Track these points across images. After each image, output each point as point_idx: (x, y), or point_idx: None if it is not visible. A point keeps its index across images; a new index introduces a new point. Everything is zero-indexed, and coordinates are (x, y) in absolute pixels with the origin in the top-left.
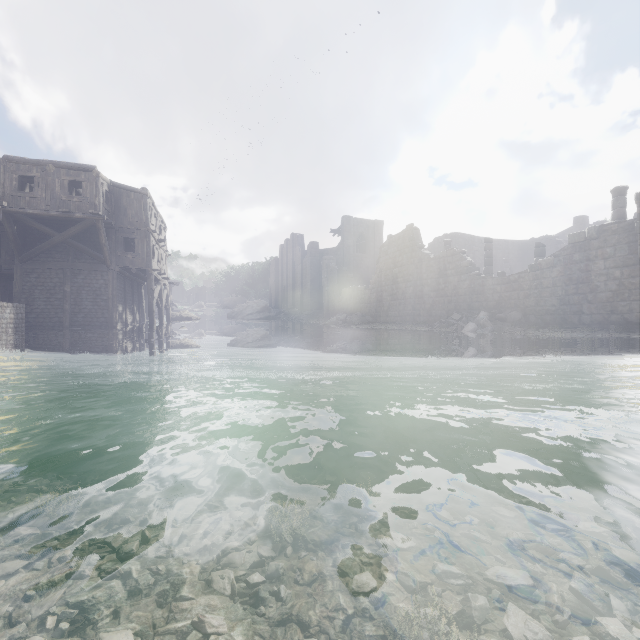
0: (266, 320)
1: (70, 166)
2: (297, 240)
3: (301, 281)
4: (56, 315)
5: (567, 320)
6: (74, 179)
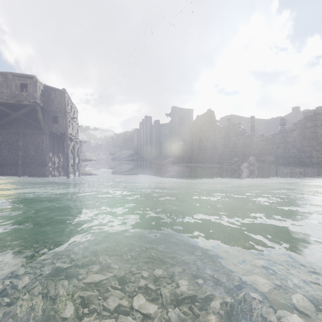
0: (132, 161)
1: (21, 75)
2: (148, 119)
3: (150, 140)
4: (14, 158)
5: (302, 161)
6: (23, 82)
